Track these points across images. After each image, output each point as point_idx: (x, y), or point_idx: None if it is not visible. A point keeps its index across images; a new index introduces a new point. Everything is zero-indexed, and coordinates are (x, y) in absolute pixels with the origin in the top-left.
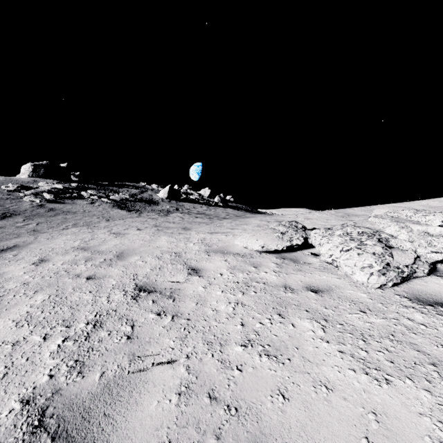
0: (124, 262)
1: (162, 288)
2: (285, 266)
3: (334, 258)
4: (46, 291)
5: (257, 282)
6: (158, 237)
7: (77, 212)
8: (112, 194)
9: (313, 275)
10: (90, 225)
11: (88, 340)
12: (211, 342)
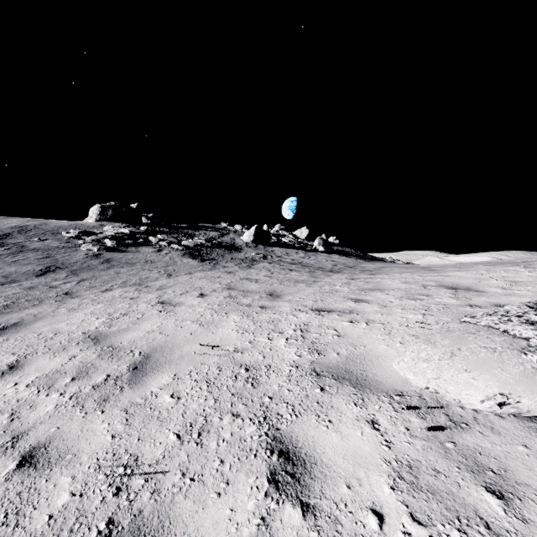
0: (136, 394)
1: None
2: None
3: None
4: None
5: None
6: (224, 316)
7: (137, 264)
8: (185, 239)
9: None
10: (143, 283)
11: None
12: None
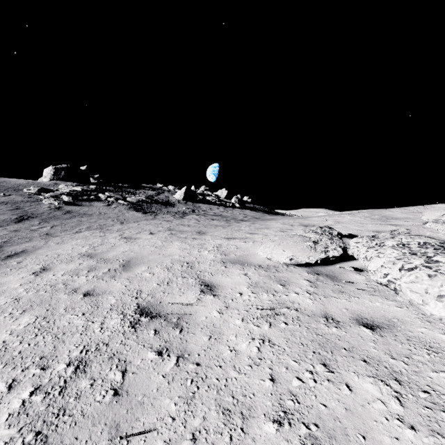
0: (130, 274)
1: (168, 312)
2: (321, 285)
3: (391, 279)
4: (35, 310)
5: (287, 308)
6: (170, 243)
7: (93, 215)
8: (129, 196)
9: (362, 300)
10: (103, 228)
11: (62, 395)
12: (228, 411)
